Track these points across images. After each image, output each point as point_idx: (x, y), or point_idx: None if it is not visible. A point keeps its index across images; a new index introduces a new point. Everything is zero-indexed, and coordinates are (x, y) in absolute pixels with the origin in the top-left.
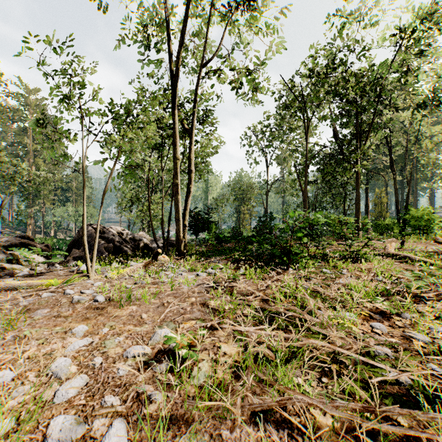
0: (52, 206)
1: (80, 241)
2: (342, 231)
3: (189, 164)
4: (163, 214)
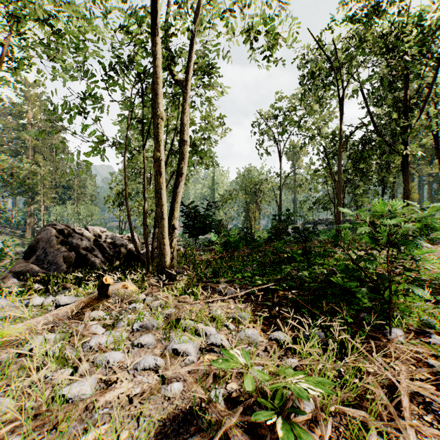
0: (52, 205)
1: (37, 247)
2: None
3: (180, 130)
4: (145, 210)
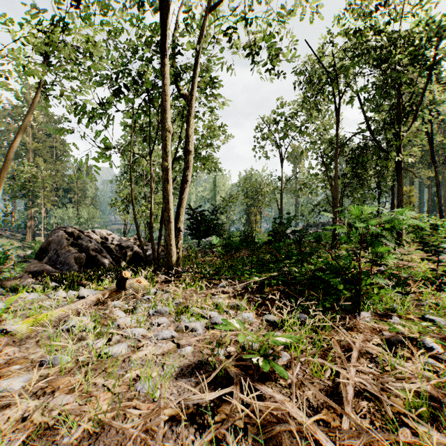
0: (52, 208)
1: (48, 249)
2: (423, 239)
3: (185, 141)
4: (152, 213)
